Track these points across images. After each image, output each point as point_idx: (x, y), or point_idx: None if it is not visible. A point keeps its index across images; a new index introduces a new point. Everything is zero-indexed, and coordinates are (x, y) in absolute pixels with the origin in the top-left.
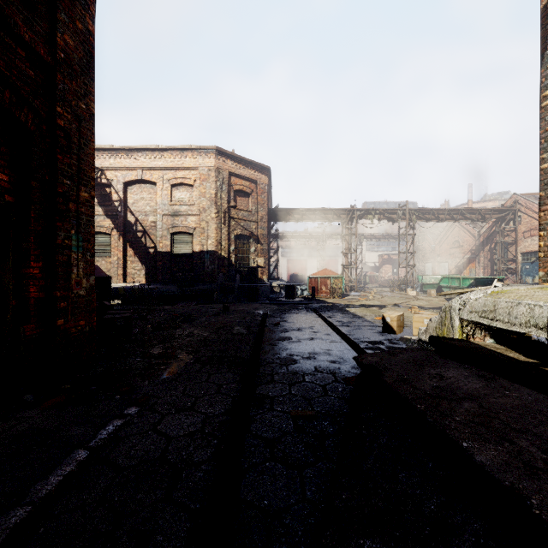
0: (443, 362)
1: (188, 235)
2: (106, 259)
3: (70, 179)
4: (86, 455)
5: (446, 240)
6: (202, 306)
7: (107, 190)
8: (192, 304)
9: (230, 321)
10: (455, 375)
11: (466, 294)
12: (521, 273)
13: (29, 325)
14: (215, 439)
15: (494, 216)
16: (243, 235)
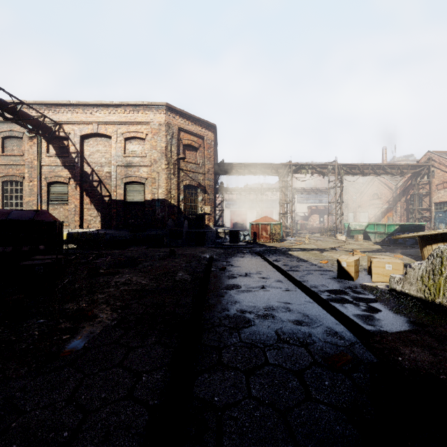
0: None
1: (141, 185)
2: (64, 206)
3: None
4: None
5: (366, 193)
6: (151, 250)
7: (65, 143)
8: (142, 248)
9: (175, 266)
10: None
11: None
12: (435, 220)
13: None
14: None
15: (411, 171)
16: (191, 185)
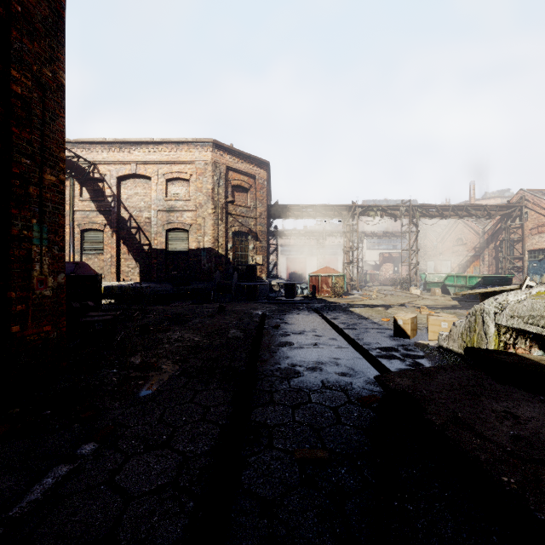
0: (505, 390)
1: (184, 232)
2: (99, 256)
3: (30, 158)
4: None
5: (449, 237)
6: (197, 305)
7: (100, 185)
8: (187, 303)
9: (226, 323)
10: (536, 415)
11: (502, 294)
12: (528, 271)
13: None
14: (191, 500)
15: (500, 212)
16: (241, 231)
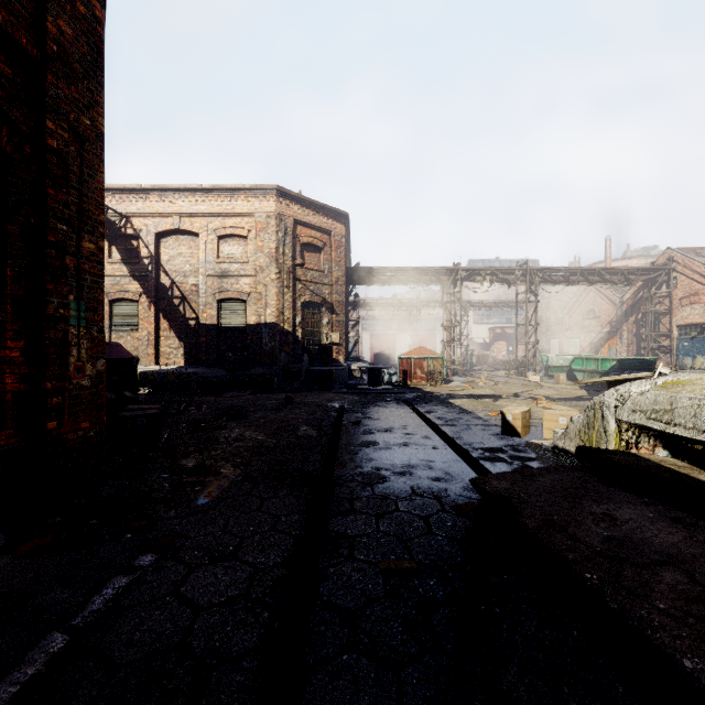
0: (609, 493)
1: (241, 303)
2: (133, 333)
3: (67, 223)
4: (65, 643)
5: (578, 308)
6: (258, 396)
7: (134, 243)
8: (245, 393)
9: (295, 418)
10: (634, 517)
11: (624, 385)
12: (678, 352)
13: (4, 431)
14: (266, 611)
15: (642, 277)
16: (313, 302)
